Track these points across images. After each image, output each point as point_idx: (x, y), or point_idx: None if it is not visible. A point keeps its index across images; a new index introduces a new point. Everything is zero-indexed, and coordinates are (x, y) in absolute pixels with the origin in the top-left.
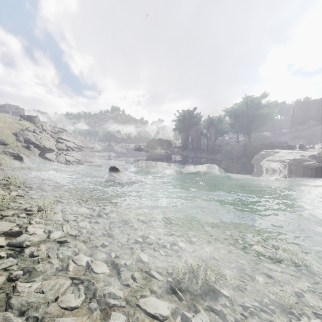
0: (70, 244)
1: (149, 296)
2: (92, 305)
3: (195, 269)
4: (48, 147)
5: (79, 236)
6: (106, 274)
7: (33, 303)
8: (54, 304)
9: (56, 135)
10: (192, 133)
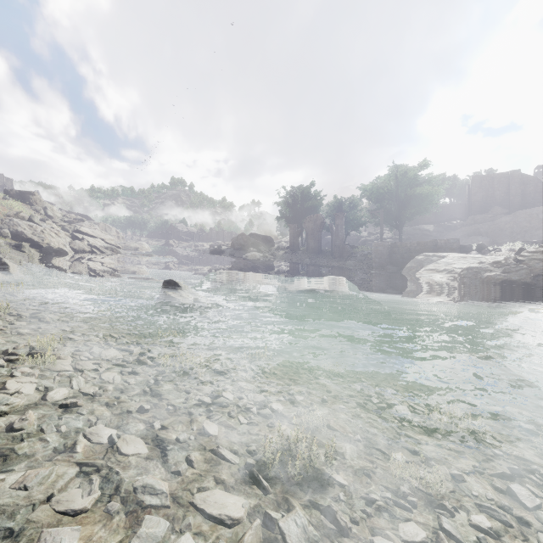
0: (82, 409)
1: (212, 489)
2: (113, 505)
3: (293, 444)
4: (56, 246)
5: (100, 395)
6: (142, 456)
7: (6, 506)
8: (44, 507)
9: (71, 225)
10: (308, 224)
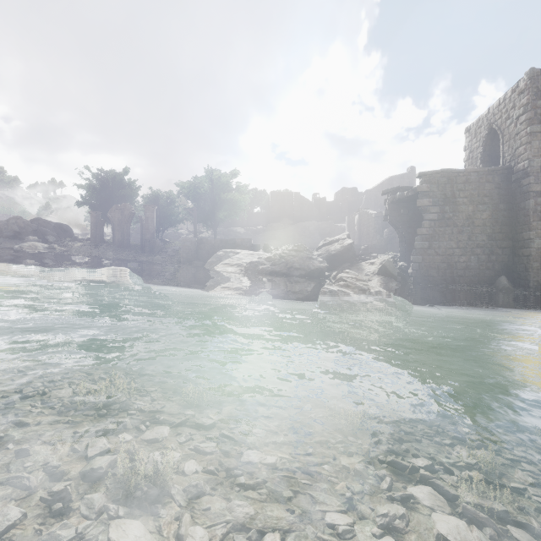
0: None
1: None
2: None
3: None
4: None
5: None
6: None
7: None
8: None
9: None
10: (114, 214)
